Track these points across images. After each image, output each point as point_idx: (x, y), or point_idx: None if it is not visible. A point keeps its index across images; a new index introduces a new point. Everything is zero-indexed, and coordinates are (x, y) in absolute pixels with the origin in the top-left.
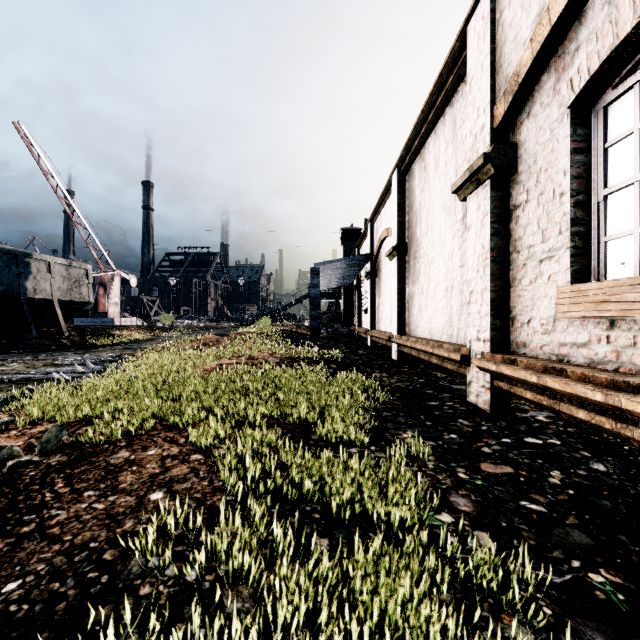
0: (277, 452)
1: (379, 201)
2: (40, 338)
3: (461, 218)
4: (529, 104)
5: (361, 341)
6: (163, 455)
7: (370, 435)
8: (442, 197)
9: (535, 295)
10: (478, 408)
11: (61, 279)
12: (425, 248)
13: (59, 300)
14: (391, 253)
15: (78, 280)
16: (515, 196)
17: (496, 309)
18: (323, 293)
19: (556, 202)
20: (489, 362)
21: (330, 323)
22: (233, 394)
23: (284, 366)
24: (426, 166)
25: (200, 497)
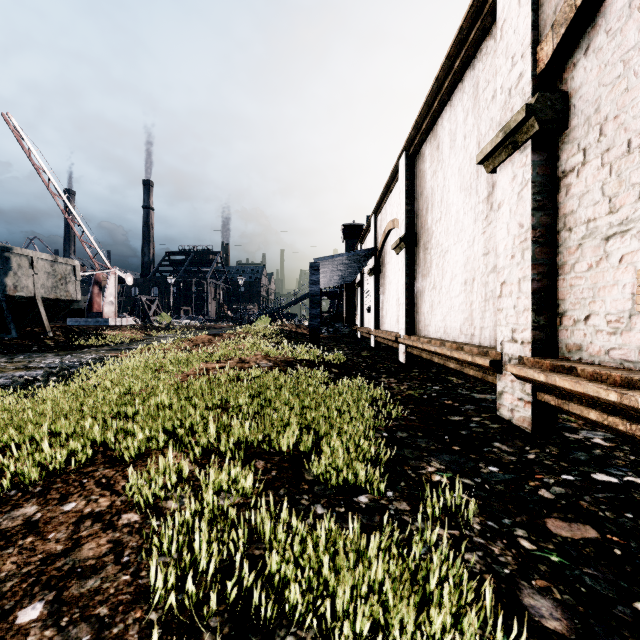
0: (253, 506)
1: (384, 191)
2: (21, 338)
3: (485, 197)
4: (587, 37)
5: (364, 341)
6: (83, 513)
7: (384, 470)
8: (460, 176)
9: (597, 283)
10: (514, 426)
11: (45, 276)
12: (438, 237)
13: (43, 298)
14: (398, 245)
15: (64, 277)
16: (565, 159)
17: (539, 303)
18: (324, 292)
19: (634, 157)
20: (534, 370)
21: (331, 323)
22: (207, 410)
23: (276, 372)
24: (439, 144)
25: (104, 615)
